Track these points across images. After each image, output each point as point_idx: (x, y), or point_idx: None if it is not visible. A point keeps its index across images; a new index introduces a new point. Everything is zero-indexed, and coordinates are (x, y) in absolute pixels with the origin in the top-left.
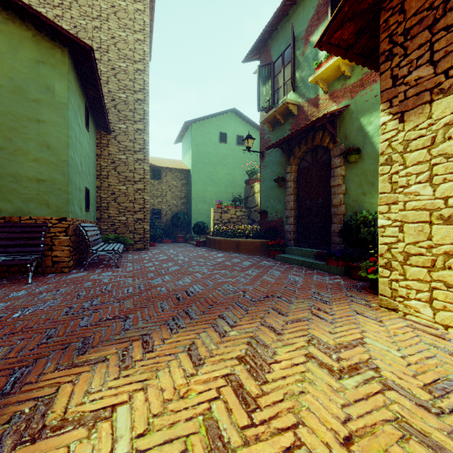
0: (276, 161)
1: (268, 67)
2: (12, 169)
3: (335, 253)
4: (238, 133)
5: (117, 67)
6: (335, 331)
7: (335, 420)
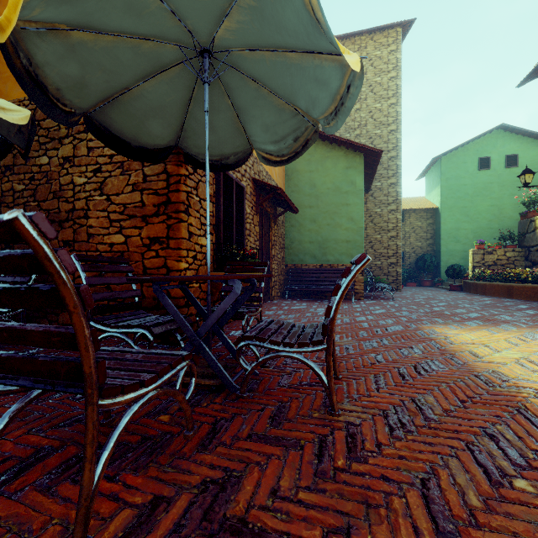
0: None
1: None
2: (334, 236)
3: None
4: (508, 152)
5: (373, 135)
6: None
7: None
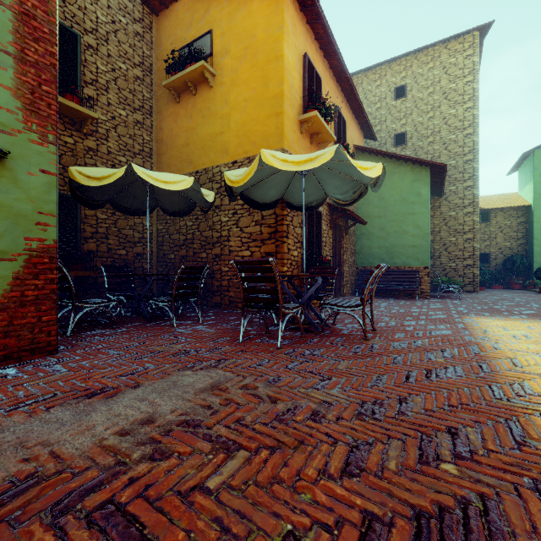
0: None
1: None
2: (401, 242)
3: None
4: None
5: (447, 141)
6: None
7: None
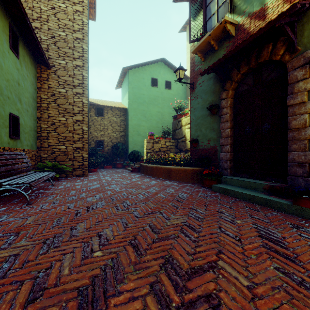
0: (208, 90)
1: (199, 0)
2: None
3: None
4: (167, 79)
5: (56, 7)
6: None
7: None
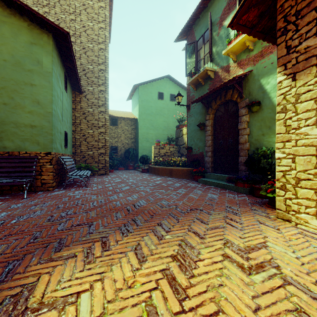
0: (198, 112)
1: (193, 45)
2: (13, 118)
3: (241, 178)
4: (171, 92)
5: (86, 47)
6: (244, 236)
7: (247, 309)
